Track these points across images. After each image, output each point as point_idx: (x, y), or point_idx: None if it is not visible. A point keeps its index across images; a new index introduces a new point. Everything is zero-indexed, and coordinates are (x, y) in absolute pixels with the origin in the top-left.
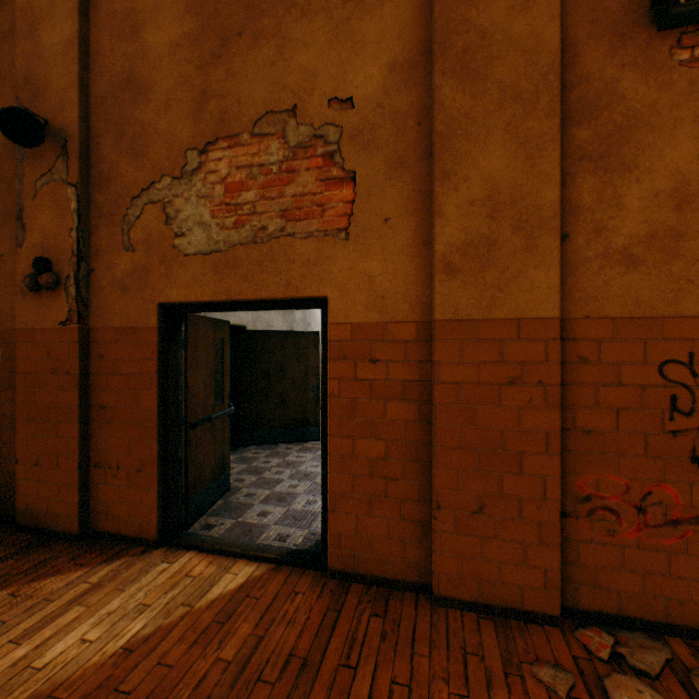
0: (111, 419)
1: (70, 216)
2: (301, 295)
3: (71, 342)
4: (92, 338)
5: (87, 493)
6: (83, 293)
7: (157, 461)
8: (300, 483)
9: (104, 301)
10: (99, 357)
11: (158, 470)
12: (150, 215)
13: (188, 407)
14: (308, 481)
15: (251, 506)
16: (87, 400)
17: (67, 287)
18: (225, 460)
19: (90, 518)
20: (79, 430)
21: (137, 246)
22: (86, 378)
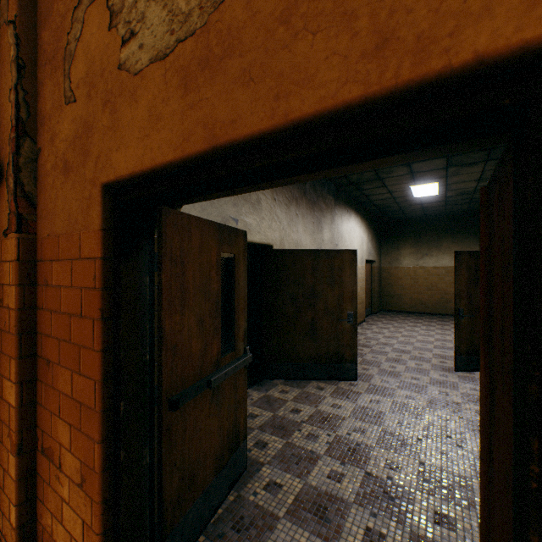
0: (54, 384)
1: (10, 72)
2: (440, 60)
3: (11, 260)
4: (39, 253)
5: (34, 487)
6: (26, 185)
7: (101, 479)
8: (345, 469)
9: (48, 196)
10: (45, 283)
11: (103, 495)
12: (91, 26)
13: (163, 373)
14: (356, 466)
15: (273, 522)
16: (34, 347)
17: (7, 179)
18: (238, 430)
19: (37, 525)
20: (17, 395)
21: (77, 90)
22: (32, 314)
